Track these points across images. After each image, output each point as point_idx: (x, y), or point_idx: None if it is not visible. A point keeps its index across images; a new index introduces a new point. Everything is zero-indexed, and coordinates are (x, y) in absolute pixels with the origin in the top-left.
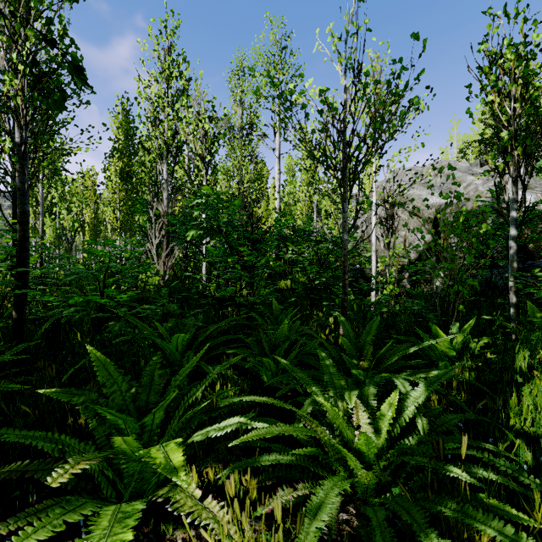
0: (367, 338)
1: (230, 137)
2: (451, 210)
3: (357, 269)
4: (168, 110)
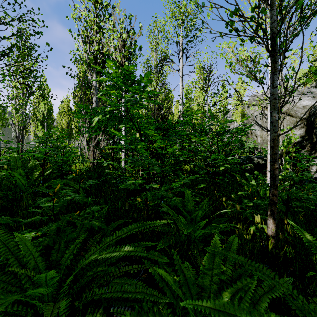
0: None
1: None
2: None
3: (245, 157)
4: (95, 27)
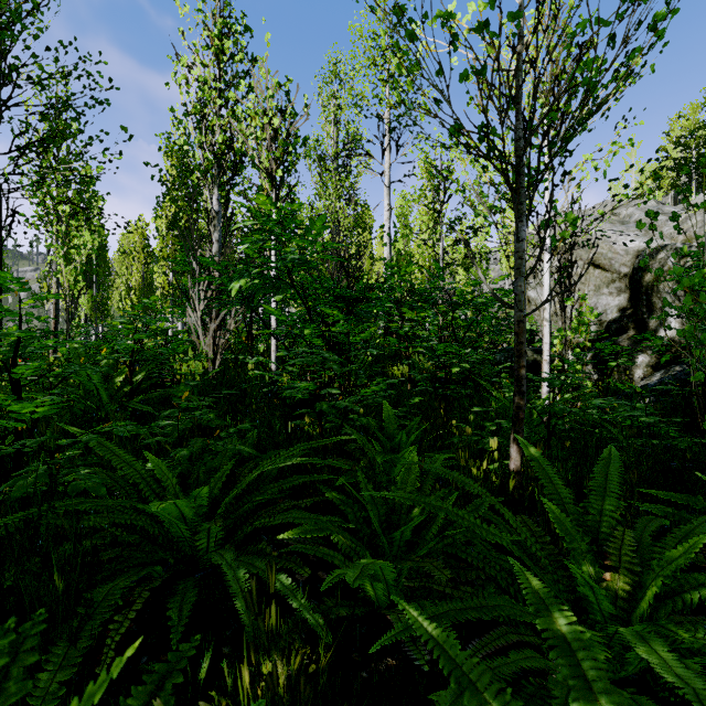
0: (603, 503)
1: (321, 169)
2: (665, 255)
3: (511, 350)
4: (219, 102)
